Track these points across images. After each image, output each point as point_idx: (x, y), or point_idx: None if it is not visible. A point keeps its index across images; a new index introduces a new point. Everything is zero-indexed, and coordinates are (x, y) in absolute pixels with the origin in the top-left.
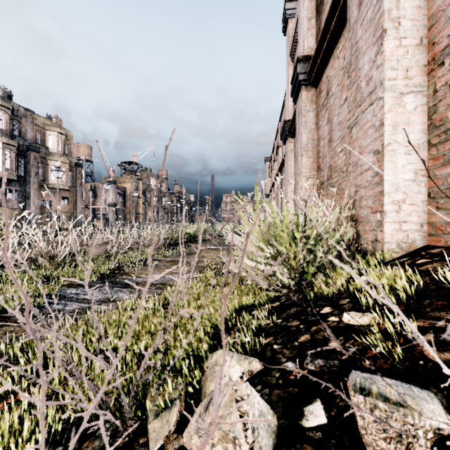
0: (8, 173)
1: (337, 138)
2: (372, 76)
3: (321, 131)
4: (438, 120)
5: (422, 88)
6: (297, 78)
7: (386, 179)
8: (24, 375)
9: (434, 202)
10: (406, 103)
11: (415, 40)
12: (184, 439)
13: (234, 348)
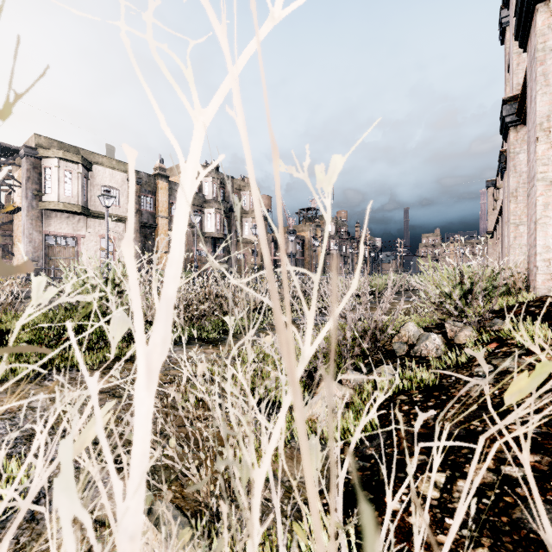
0: (218, 233)
1: None
2: (533, 166)
3: None
4: None
5: None
6: (504, 120)
7: (538, 244)
8: None
9: None
10: None
11: None
12: (392, 341)
13: None
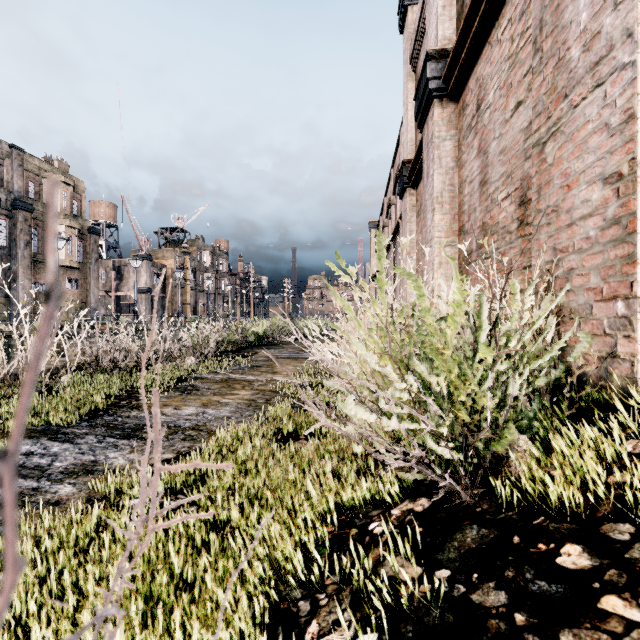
0: None
1: (497, 176)
2: (600, 30)
3: (466, 169)
4: None
5: None
6: (426, 86)
7: None
8: None
9: None
10: None
11: None
12: None
13: None
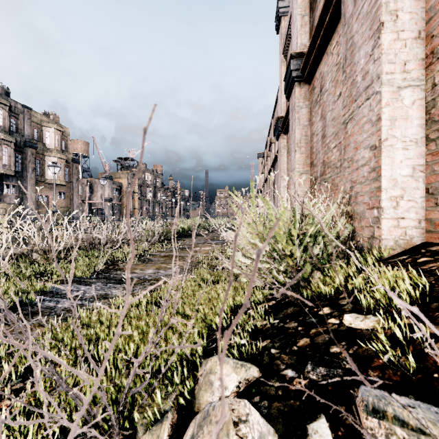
0: (5, 168)
1: (330, 134)
2: (368, 71)
3: (314, 127)
4: (437, 114)
5: (420, 82)
6: (291, 75)
7: (383, 175)
8: (10, 379)
9: (433, 198)
10: (404, 97)
11: (413, 33)
12: None
13: (229, 351)
